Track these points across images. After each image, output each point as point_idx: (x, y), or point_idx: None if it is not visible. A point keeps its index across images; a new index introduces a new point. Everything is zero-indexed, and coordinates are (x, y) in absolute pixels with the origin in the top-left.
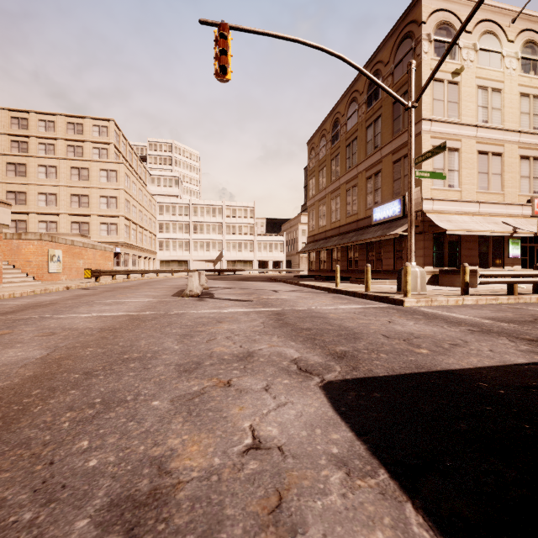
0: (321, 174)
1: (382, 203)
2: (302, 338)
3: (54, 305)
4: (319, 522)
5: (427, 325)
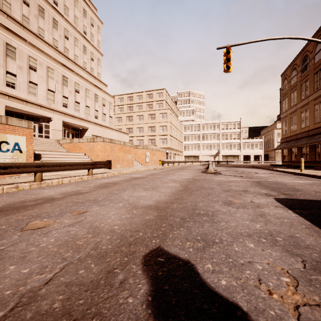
0: (292, 95)
1: None
2: (269, 189)
3: (160, 174)
4: (267, 209)
5: None
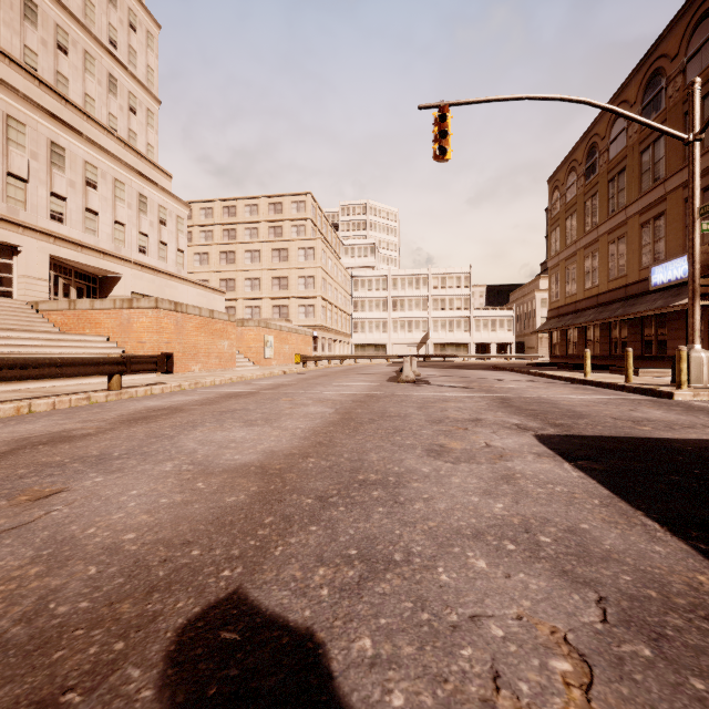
0: (569, 222)
1: (665, 260)
2: (525, 414)
3: (295, 385)
4: (519, 461)
5: (677, 414)
